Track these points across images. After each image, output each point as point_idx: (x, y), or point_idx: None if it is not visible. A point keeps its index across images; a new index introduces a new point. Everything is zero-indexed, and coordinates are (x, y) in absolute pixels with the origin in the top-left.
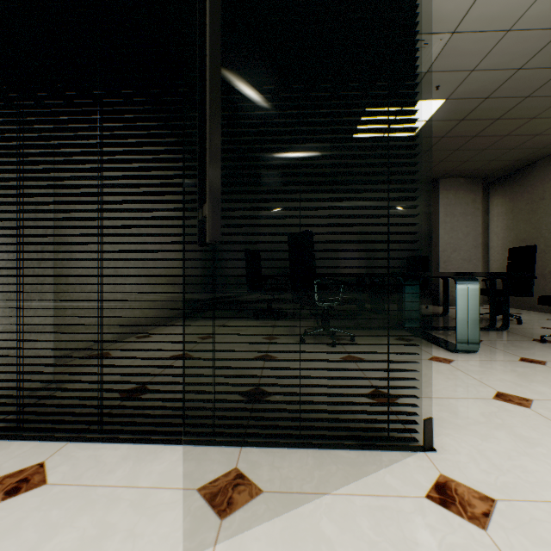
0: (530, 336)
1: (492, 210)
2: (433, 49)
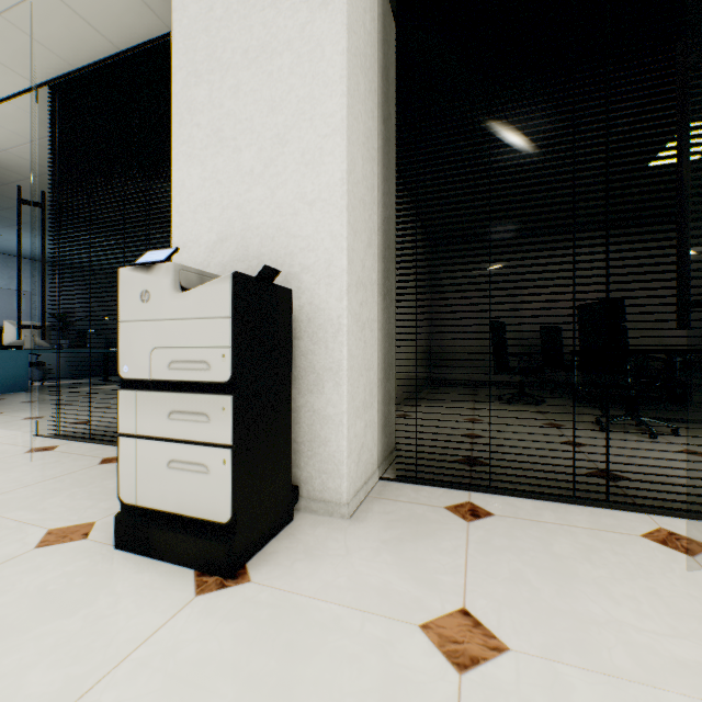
0: None
1: None
2: None
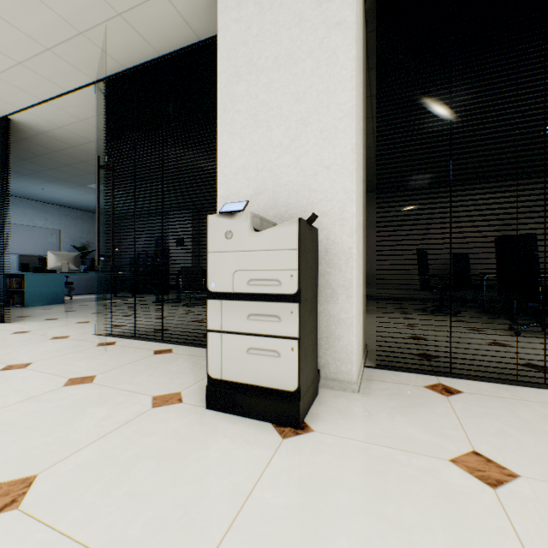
0: None
1: None
2: None
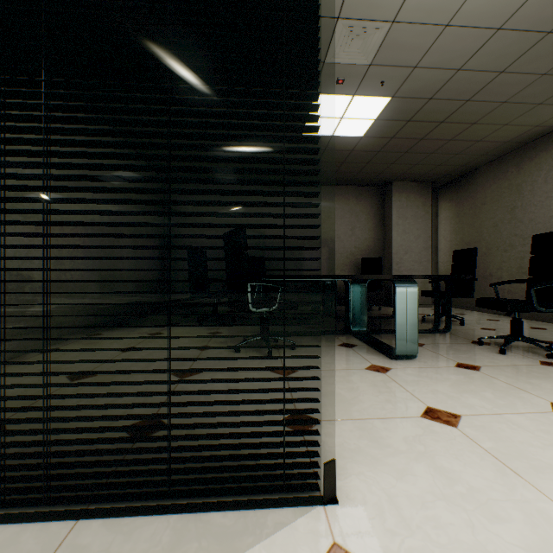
0: (470, 338)
1: (440, 214)
2: (374, 39)
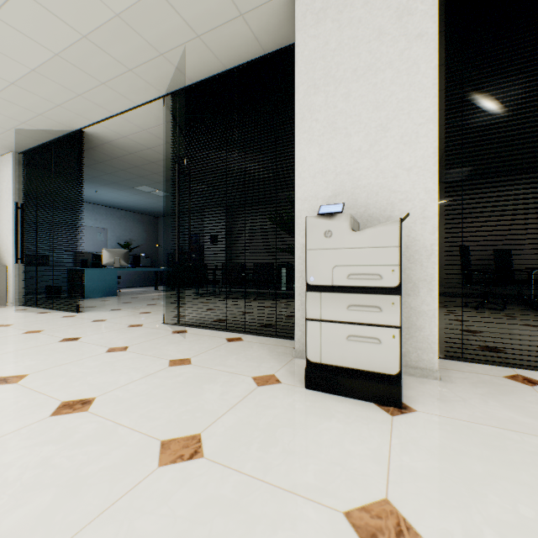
0: None
1: None
2: None
